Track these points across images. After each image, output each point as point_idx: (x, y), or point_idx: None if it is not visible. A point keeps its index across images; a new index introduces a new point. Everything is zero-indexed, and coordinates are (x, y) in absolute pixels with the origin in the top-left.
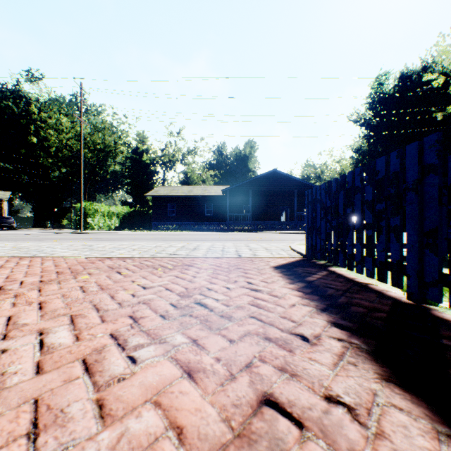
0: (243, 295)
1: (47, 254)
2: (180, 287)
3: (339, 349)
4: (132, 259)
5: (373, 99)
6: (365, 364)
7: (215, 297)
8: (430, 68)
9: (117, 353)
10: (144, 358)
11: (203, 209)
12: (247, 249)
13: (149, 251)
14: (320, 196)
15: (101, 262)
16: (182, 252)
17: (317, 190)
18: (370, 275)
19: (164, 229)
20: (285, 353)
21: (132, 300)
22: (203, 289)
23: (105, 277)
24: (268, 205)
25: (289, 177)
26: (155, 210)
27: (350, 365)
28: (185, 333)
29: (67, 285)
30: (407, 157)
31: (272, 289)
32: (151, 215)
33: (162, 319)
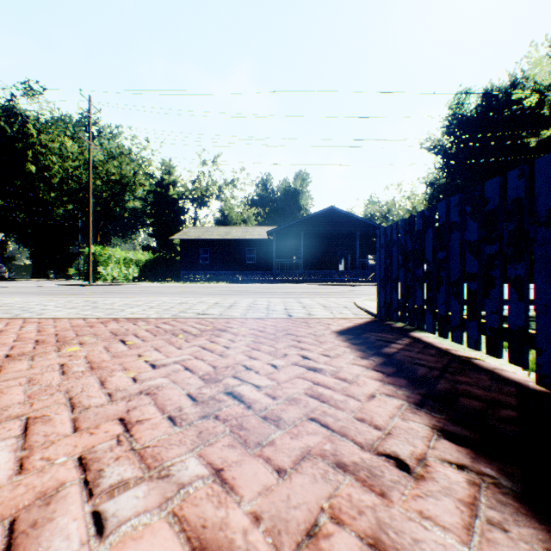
0: (297, 378)
1: (34, 313)
2: (205, 365)
3: (465, 490)
4: (146, 321)
5: (451, 122)
6: (521, 527)
7: (256, 381)
8: (520, 85)
9: (78, 503)
10: (123, 516)
11: (243, 255)
12: (300, 306)
13: (171, 310)
14: (397, 237)
15: (103, 325)
16: (214, 311)
17: (393, 229)
18: (474, 346)
19: (195, 280)
20: (374, 500)
21: (131, 388)
22: (238, 368)
23: (101, 348)
24: (323, 250)
25: (350, 216)
26: (184, 256)
27: (496, 530)
28: (204, 455)
29: (42, 363)
30: (537, 176)
31: (338, 367)
32: (179, 262)
33: (170, 425)
